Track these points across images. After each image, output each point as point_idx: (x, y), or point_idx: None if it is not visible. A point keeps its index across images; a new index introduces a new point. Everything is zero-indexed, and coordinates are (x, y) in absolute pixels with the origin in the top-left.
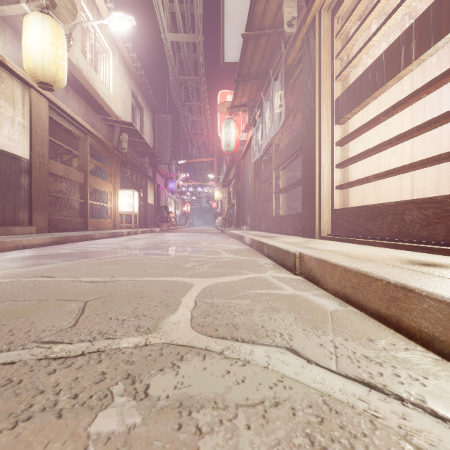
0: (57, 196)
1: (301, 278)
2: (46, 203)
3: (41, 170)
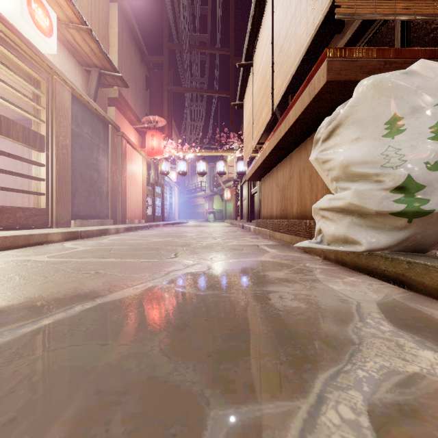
0: None
1: None
2: None
3: None
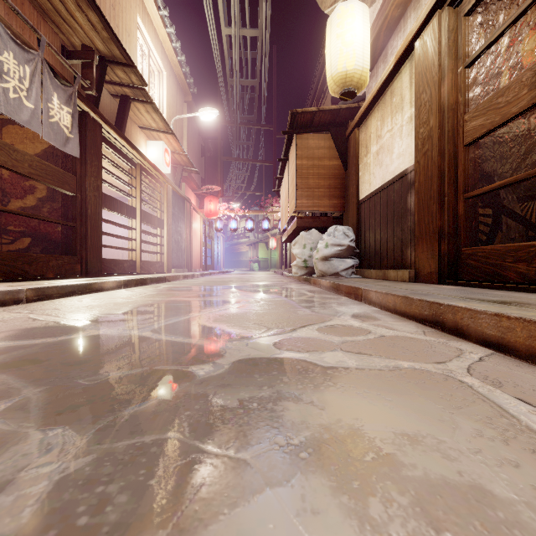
0: (504, 184)
1: (167, 282)
2: (436, 224)
3: (427, 166)
